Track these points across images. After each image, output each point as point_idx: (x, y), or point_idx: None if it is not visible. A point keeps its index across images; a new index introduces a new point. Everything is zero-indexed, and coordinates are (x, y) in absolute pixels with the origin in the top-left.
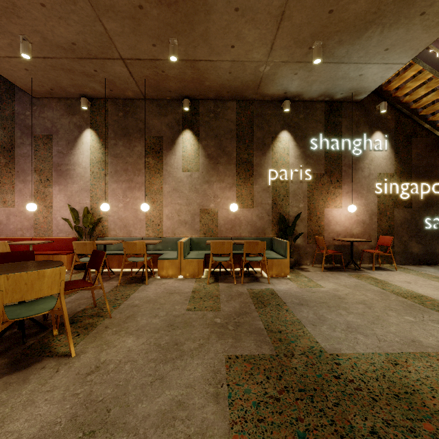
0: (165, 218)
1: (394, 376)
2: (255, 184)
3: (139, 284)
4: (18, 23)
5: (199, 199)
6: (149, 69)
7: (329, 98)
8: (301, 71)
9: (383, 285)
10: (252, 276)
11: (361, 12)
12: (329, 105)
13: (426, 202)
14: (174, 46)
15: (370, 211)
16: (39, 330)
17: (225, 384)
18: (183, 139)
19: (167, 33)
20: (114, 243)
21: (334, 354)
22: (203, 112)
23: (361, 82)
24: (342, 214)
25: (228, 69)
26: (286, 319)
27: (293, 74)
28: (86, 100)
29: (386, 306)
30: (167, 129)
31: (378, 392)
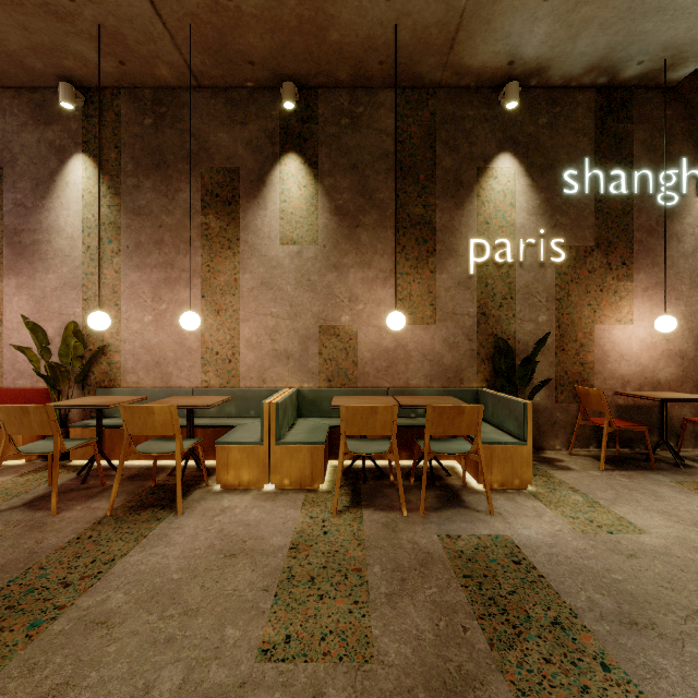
0: (244, 346)
1: None
2: (440, 271)
3: (161, 512)
4: None
5: (318, 304)
6: None
7: (607, 77)
8: None
9: None
10: (440, 484)
11: None
12: (605, 95)
13: None
14: None
15: (697, 331)
16: None
17: None
18: (282, 174)
19: None
20: (116, 404)
21: None
22: (326, 115)
23: (697, 24)
24: (634, 337)
25: None
26: None
27: None
28: (71, 88)
29: None
30: (247, 154)
31: None
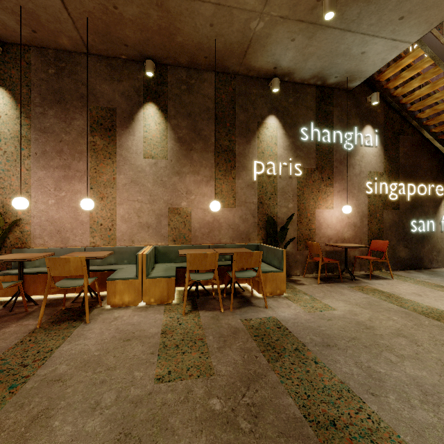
0: (119, 220)
1: None
2: (238, 178)
3: (74, 323)
4: None
5: (167, 195)
6: None
7: (321, 82)
8: (300, 37)
9: (397, 300)
10: (239, 295)
11: None
12: (320, 90)
13: (412, 203)
14: None
15: (361, 213)
16: None
17: None
18: (145, 115)
19: None
20: (35, 258)
21: None
22: (172, 82)
23: (360, 63)
24: (333, 216)
25: (210, 18)
26: (325, 384)
27: (290, 40)
28: None
29: (431, 337)
30: (121, 100)
31: None
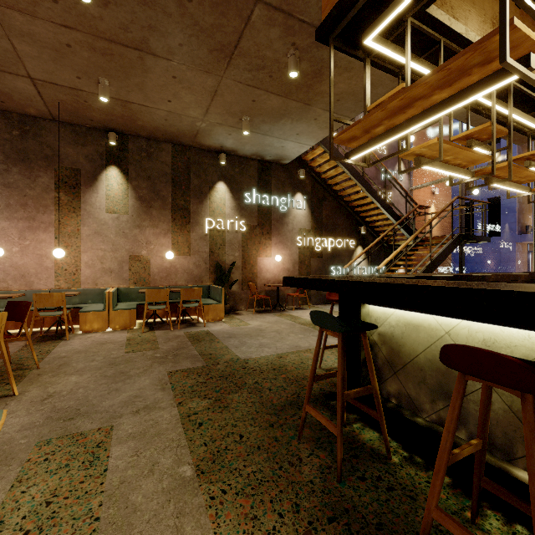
0: (84, 266)
1: (277, 362)
2: (192, 231)
3: (57, 340)
4: None
5: (129, 245)
6: (68, 95)
7: (261, 158)
8: (235, 134)
9: (296, 319)
10: (188, 322)
11: (275, 107)
12: (261, 164)
13: (333, 253)
14: (105, 87)
15: (293, 260)
16: None
17: (169, 383)
18: (108, 176)
19: (98, 73)
20: (14, 296)
21: (246, 359)
22: (133, 150)
23: (284, 151)
24: (272, 263)
25: (164, 117)
26: (217, 347)
27: (228, 134)
28: None
29: (291, 331)
30: (86, 162)
31: (265, 369)
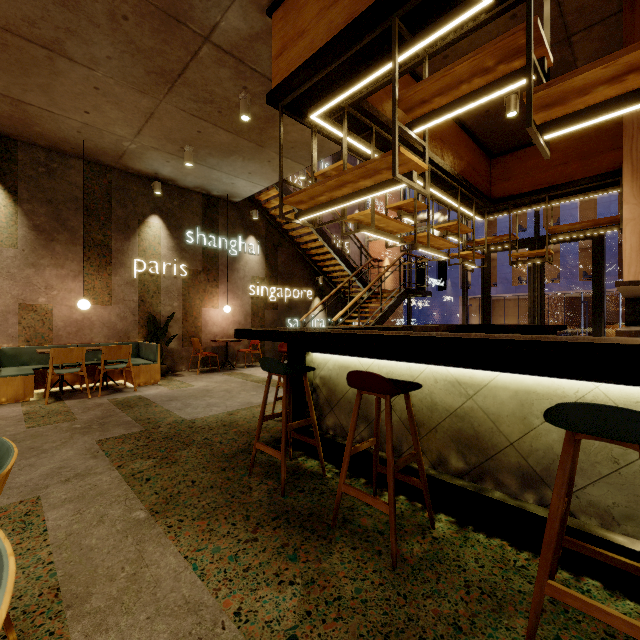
0: None
1: (227, 419)
2: (115, 275)
3: None
4: None
5: (18, 289)
6: None
7: (206, 192)
8: (174, 162)
9: (248, 377)
10: (112, 388)
11: (225, 142)
12: (207, 198)
13: (289, 304)
14: None
15: (245, 312)
16: None
17: (101, 451)
18: None
19: None
20: None
21: (193, 419)
22: (25, 161)
23: (234, 189)
24: (220, 314)
25: (77, 128)
26: (155, 411)
27: (166, 161)
28: None
29: (242, 389)
30: None
31: (215, 426)
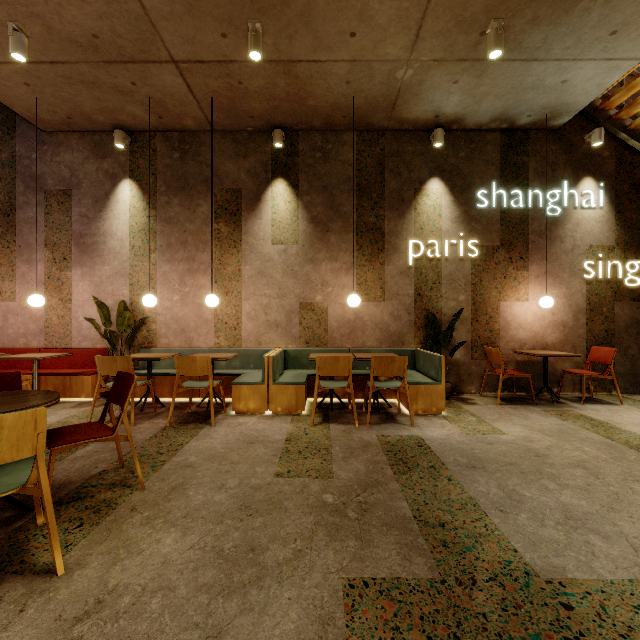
0: (245, 318)
1: None
2: (387, 263)
3: (201, 424)
4: (3, 1)
5: (299, 287)
6: (218, 79)
7: (508, 124)
8: (465, 77)
9: (607, 430)
10: (383, 411)
11: None
12: (507, 136)
13: None
14: (256, 34)
15: (575, 307)
16: (16, 514)
17: None
18: (273, 193)
19: (245, 12)
20: (164, 357)
21: (554, 581)
22: (304, 151)
23: (563, 95)
24: (529, 311)
25: (345, 76)
26: (450, 497)
27: (452, 82)
28: (123, 134)
29: (625, 472)
30: (247, 179)
31: None
